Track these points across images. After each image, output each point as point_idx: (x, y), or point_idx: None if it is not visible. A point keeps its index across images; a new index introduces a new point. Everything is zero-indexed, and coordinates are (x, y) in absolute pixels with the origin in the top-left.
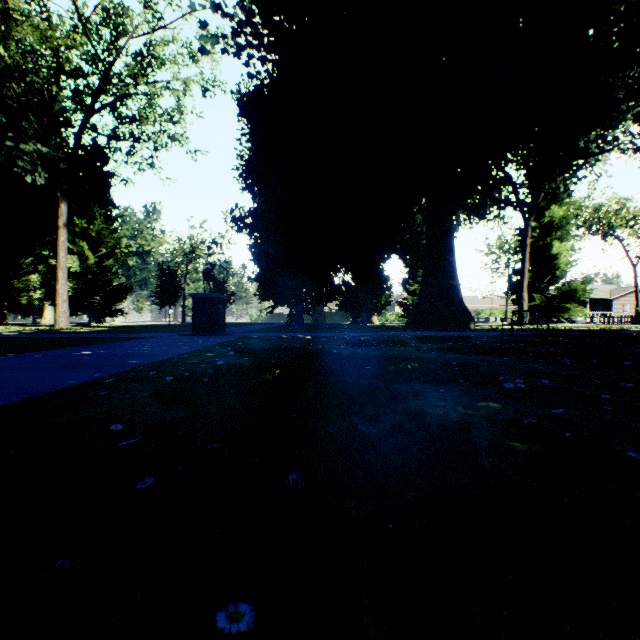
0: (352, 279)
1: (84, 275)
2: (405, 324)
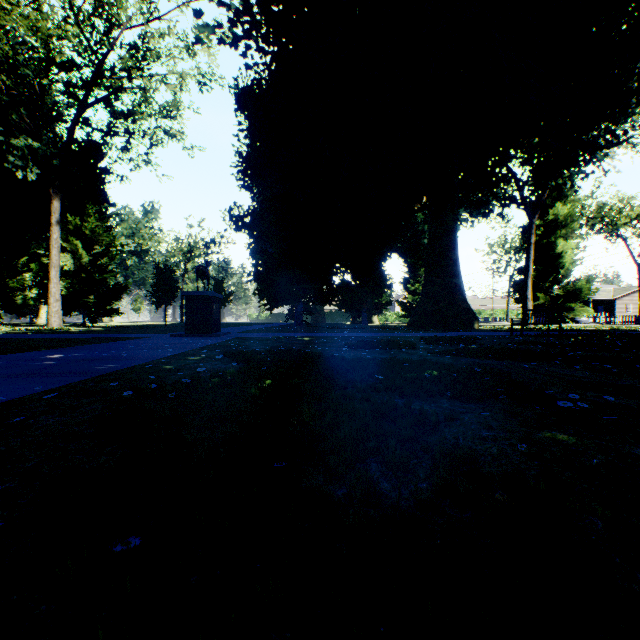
0: (352, 278)
1: (78, 274)
2: (407, 324)
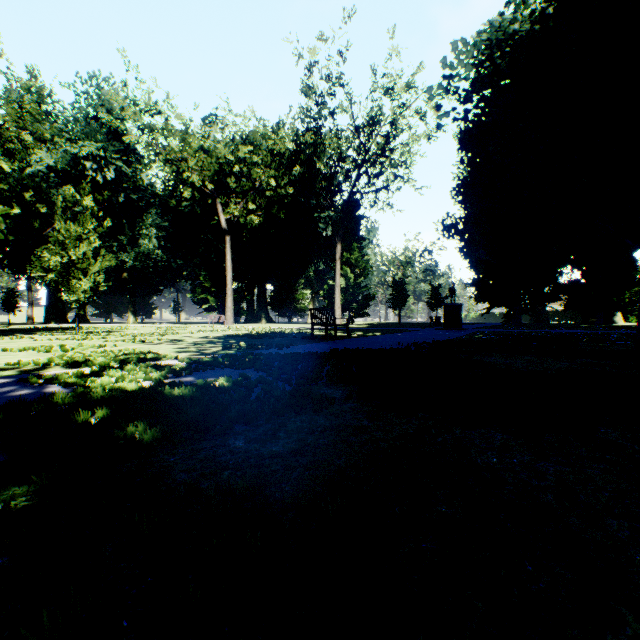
0: (582, 276)
1: (346, 290)
2: None
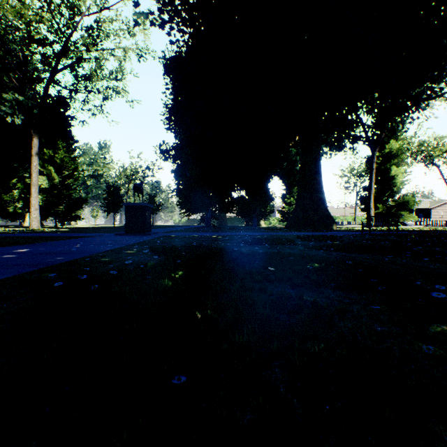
0: (246, 194)
1: (51, 190)
2: (285, 226)
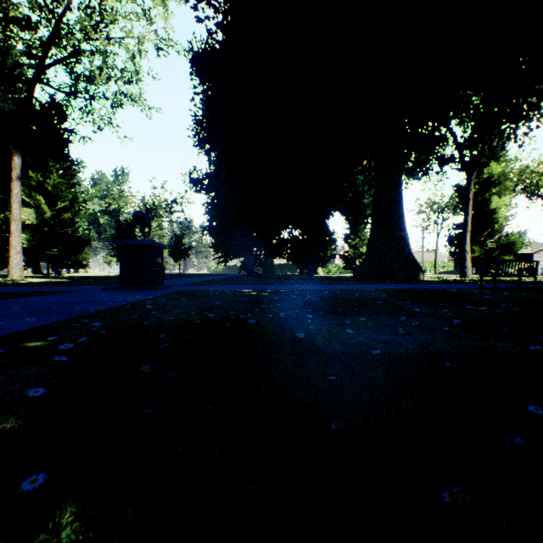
0: (300, 233)
1: (41, 228)
2: (353, 275)
